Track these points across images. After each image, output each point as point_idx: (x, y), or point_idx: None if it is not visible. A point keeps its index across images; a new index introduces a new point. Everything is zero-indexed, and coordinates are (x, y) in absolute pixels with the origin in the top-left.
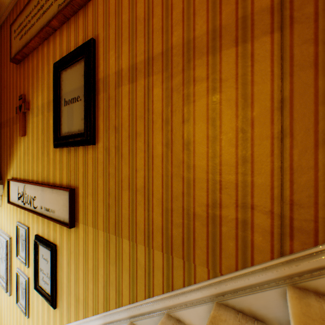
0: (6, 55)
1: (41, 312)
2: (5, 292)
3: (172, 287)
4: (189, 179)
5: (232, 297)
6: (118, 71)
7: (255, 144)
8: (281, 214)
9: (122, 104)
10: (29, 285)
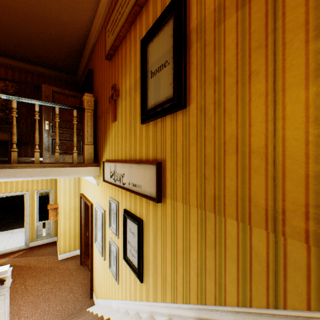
0: (101, 58)
1: (128, 282)
2: (101, 256)
3: None
4: None
5: None
6: (217, 5)
7: None
8: None
9: (224, 45)
10: (119, 254)
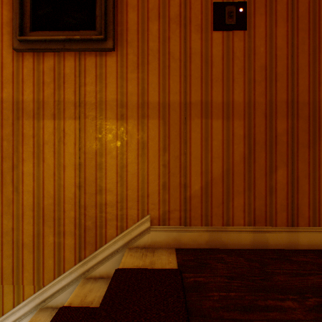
0: None
1: None
2: None
3: (3, 312)
4: (19, 216)
5: (51, 300)
6: None
7: (66, 190)
8: (80, 235)
9: None
10: None
